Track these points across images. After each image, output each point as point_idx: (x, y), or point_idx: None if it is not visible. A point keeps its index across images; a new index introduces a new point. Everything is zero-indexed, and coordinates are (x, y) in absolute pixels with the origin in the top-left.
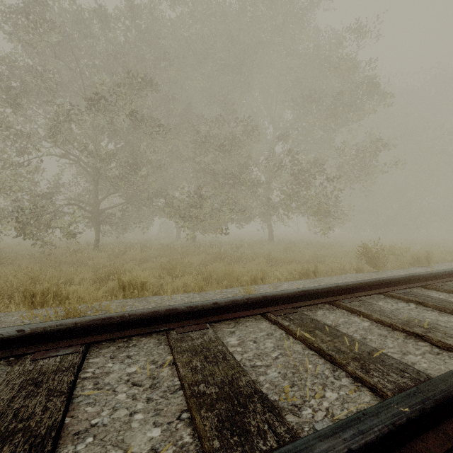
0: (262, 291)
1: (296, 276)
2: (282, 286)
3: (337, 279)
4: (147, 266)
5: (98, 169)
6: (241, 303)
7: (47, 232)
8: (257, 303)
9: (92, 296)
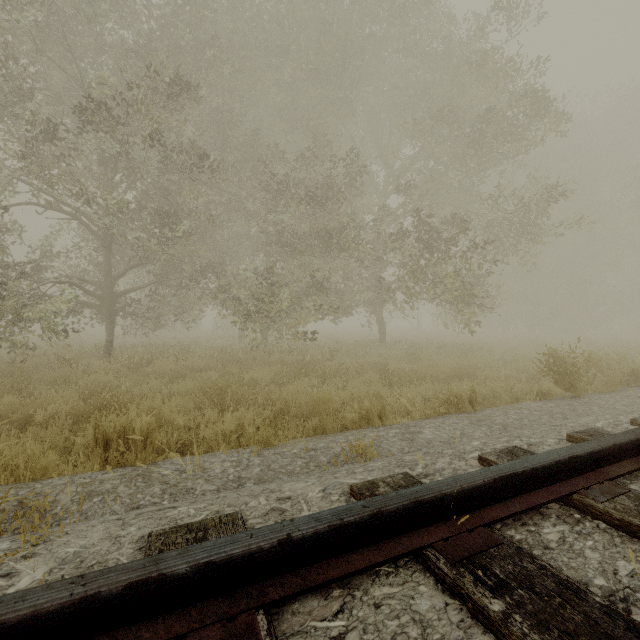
0: (387, 449)
1: (440, 409)
2: (422, 433)
3: (519, 417)
4: (180, 387)
5: (108, 228)
6: (359, 529)
7: (20, 329)
8: (399, 519)
9: (37, 463)
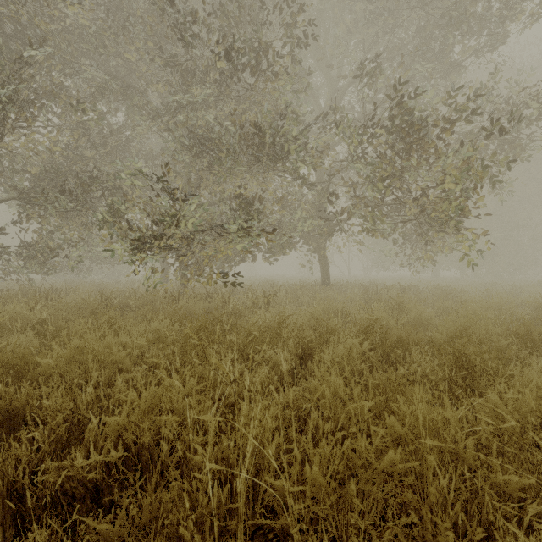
0: None
1: None
2: None
3: None
4: None
5: None
6: None
7: None
8: None
9: None
